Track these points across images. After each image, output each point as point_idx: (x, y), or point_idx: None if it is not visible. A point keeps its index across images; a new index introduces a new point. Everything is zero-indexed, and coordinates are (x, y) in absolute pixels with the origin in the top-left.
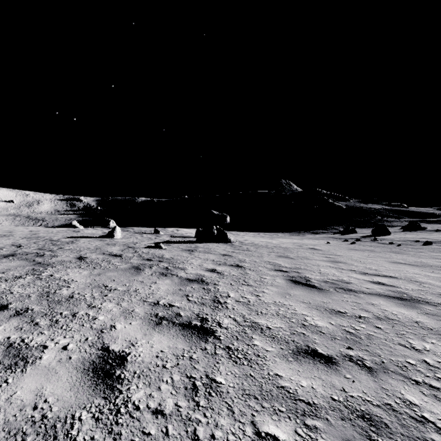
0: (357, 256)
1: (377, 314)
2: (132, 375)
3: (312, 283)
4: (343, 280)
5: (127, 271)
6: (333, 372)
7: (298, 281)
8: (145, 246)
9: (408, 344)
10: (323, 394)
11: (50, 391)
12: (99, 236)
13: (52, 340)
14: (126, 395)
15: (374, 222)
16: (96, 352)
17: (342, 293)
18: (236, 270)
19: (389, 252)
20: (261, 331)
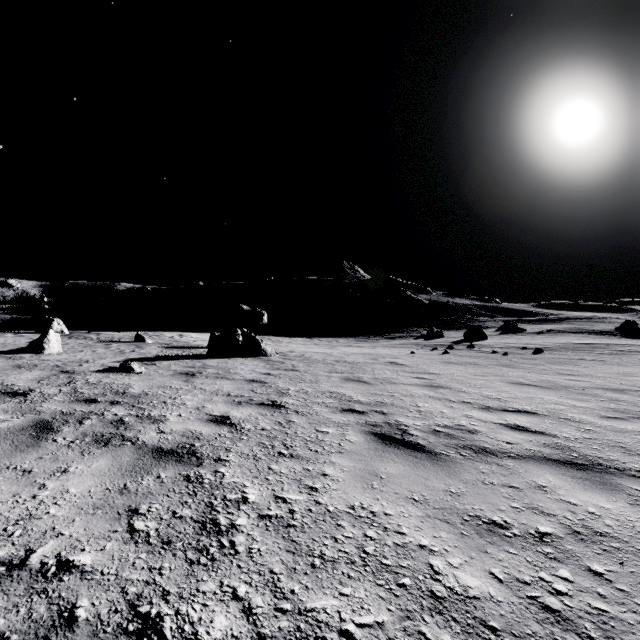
0: (460, 375)
1: (566, 521)
2: None
3: (414, 438)
4: (461, 425)
5: (9, 439)
6: None
7: (387, 435)
8: (101, 368)
9: None
10: None
11: None
12: (11, 350)
13: None
14: None
15: (464, 322)
16: None
17: (474, 462)
18: (269, 416)
19: (499, 366)
20: None
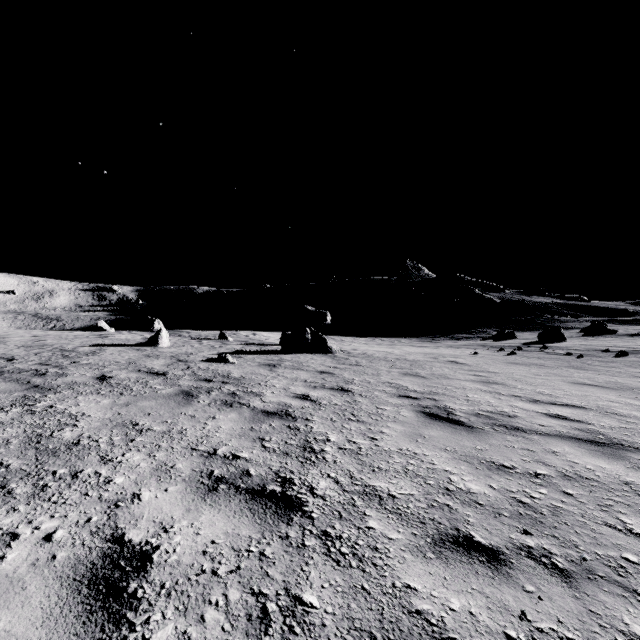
0: (520, 374)
1: (562, 470)
2: (157, 592)
3: (457, 417)
4: (503, 411)
5: (172, 399)
6: (503, 580)
7: (434, 414)
8: (204, 359)
9: (620, 525)
10: (490, 626)
11: (5, 627)
12: (136, 344)
13: (29, 523)
14: (141, 633)
15: (541, 322)
16: (100, 545)
17: (504, 434)
18: (339, 396)
19: (567, 367)
20: (379, 501)
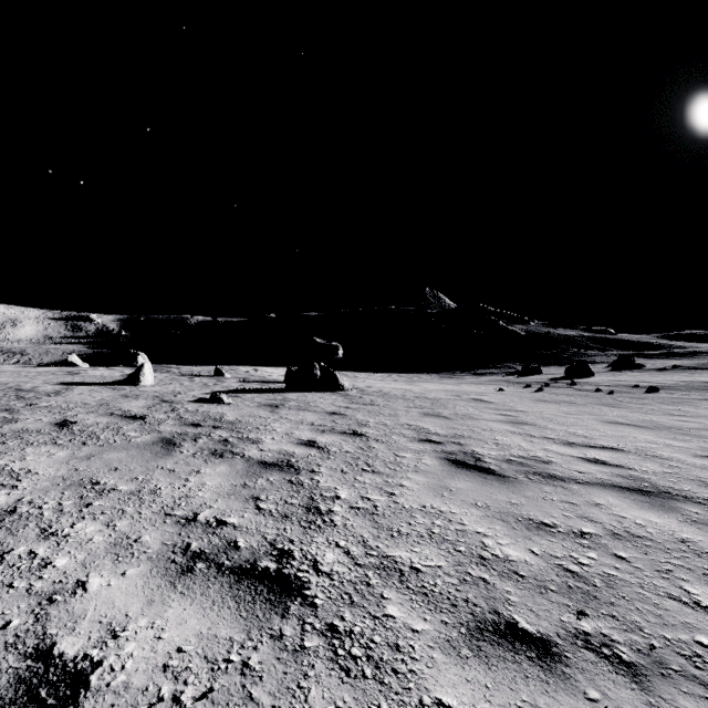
0: (550, 413)
1: (610, 527)
2: None
3: (486, 465)
4: (537, 456)
5: (148, 449)
6: (559, 684)
7: (461, 461)
8: (194, 399)
9: (685, 596)
10: None
11: None
12: (113, 382)
13: None
14: None
15: (567, 356)
16: (15, 665)
17: (540, 484)
18: (351, 442)
19: (599, 405)
20: (400, 577)
